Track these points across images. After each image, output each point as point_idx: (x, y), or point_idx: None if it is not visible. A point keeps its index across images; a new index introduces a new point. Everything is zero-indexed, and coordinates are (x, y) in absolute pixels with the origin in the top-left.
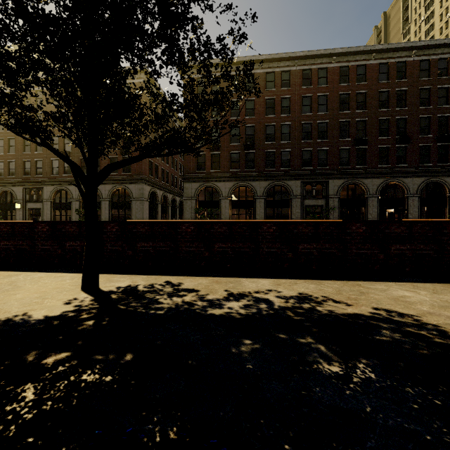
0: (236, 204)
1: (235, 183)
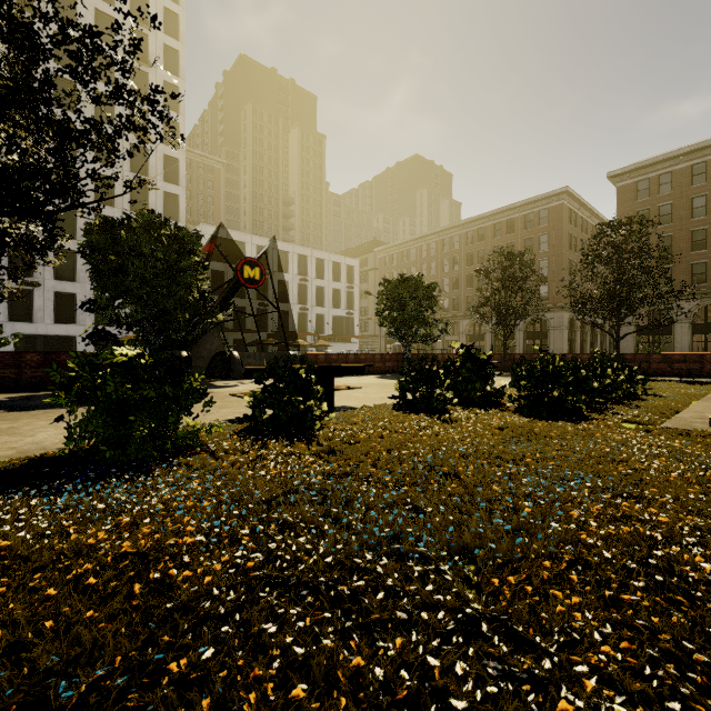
0: (701, 329)
1: (699, 301)
